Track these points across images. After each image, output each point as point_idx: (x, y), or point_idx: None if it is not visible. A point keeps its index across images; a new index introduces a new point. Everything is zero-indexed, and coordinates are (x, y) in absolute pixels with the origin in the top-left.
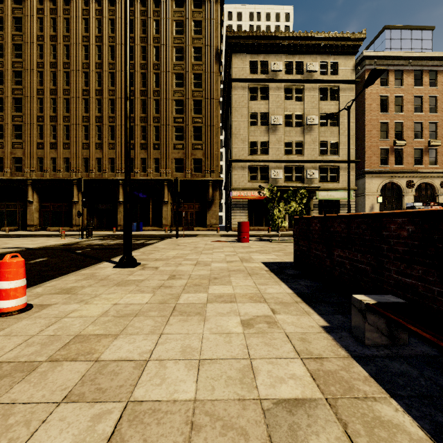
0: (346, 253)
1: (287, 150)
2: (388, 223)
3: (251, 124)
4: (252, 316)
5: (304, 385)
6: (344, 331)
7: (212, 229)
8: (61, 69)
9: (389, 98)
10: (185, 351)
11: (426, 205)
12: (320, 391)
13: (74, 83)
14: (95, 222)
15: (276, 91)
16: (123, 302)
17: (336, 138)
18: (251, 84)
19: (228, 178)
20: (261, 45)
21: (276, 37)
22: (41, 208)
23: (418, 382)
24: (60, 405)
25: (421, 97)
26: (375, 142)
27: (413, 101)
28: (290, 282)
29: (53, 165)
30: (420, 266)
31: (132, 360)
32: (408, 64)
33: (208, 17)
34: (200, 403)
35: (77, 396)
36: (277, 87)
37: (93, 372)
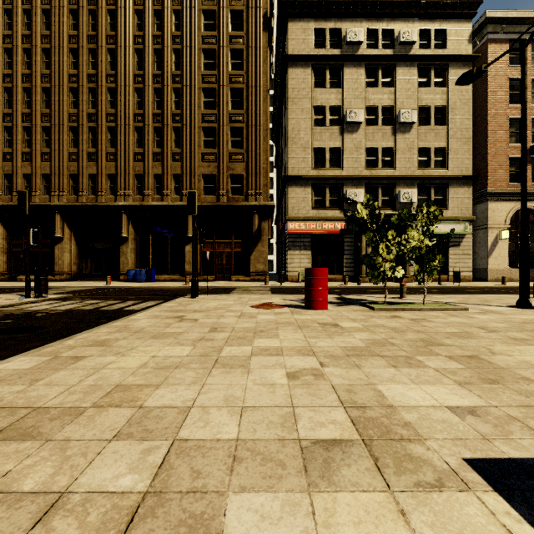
0: None
1: (370, 161)
2: None
3: (316, 124)
4: None
5: None
6: None
7: (259, 278)
8: (38, 45)
9: None
10: None
11: None
12: None
13: (56, 65)
14: (89, 268)
15: (353, 74)
16: None
17: (442, 142)
18: (316, 63)
19: (282, 206)
20: (331, 5)
21: None
22: (10, 247)
23: None
24: None
25: None
26: (502, 148)
27: None
28: None
29: (27, 184)
30: None
31: None
32: None
33: None
34: None
35: None
36: (354, 68)
37: None
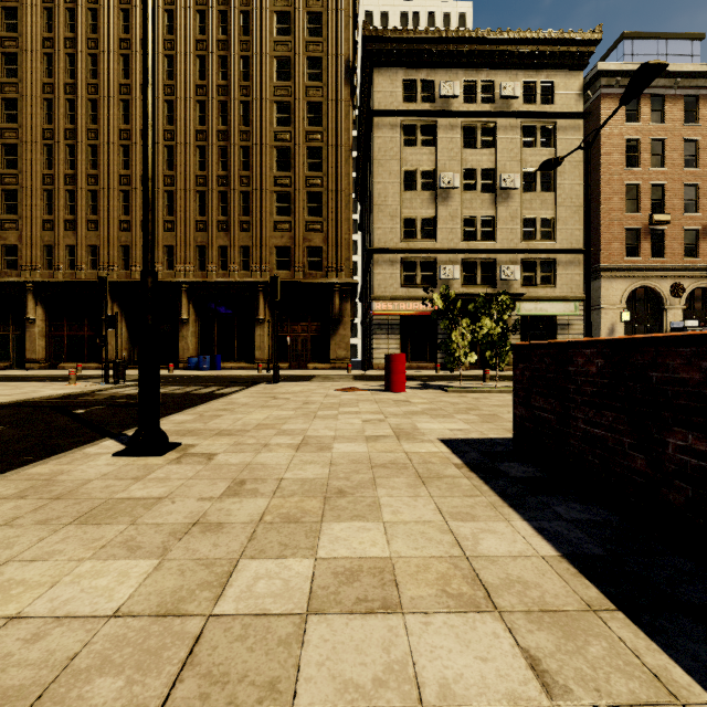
0: None
1: (467, 232)
2: None
3: (406, 189)
4: None
5: None
6: None
7: (340, 366)
8: (84, 95)
9: (641, 143)
10: None
11: (705, 325)
12: None
13: (105, 119)
14: None
15: (448, 132)
16: (45, 605)
17: (550, 211)
18: (406, 119)
19: (367, 280)
20: (422, 53)
21: (448, 38)
22: (49, 330)
23: None
24: None
25: (696, 141)
26: (617, 218)
27: (682, 148)
28: (529, 506)
29: (70, 257)
30: None
31: None
32: (674, 85)
33: (332, 6)
34: None
35: None
36: (449, 125)
37: None
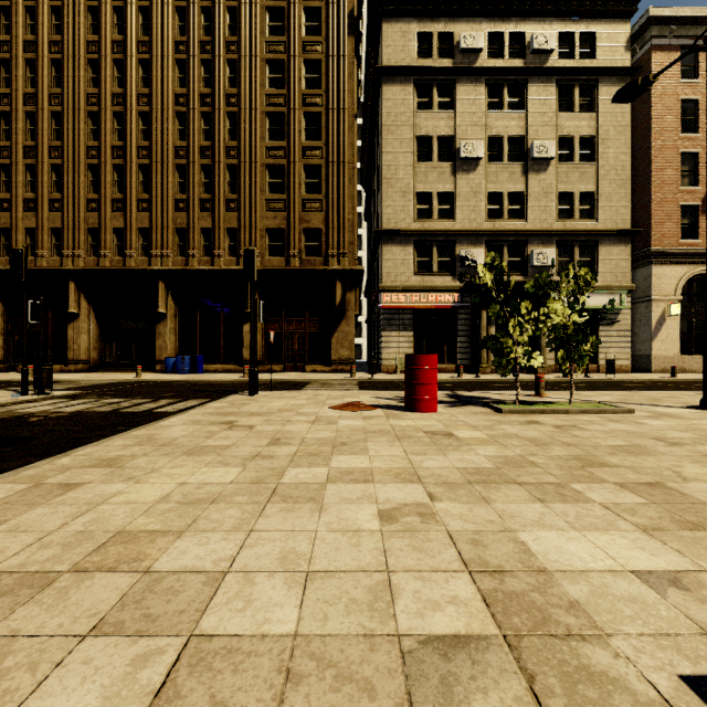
0: None
1: (492, 211)
2: None
3: (420, 160)
4: None
5: None
6: None
7: (342, 369)
8: (46, 54)
9: (699, 104)
10: None
11: None
12: None
13: (70, 81)
14: (114, 355)
15: (470, 93)
16: None
17: (590, 185)
18: (420, 78)
19: (373, 271)
20: None
21: None
22: (8, 327)
23: None
24: None
25: None
26: (671, 193)
27: None
28: None
29: (30, 242)
30: None
31: None
32: None
33: None
34: None
35: None
36: (471, 84)
37: None
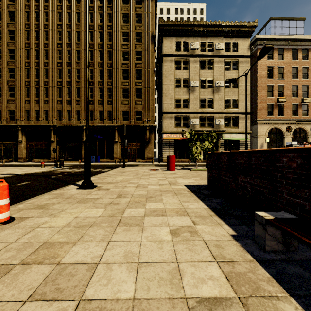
0: (247, 179)
1: (202, 105)
2: (281, 157)
3: (176, 87)
4: (178, 227)
5: (220, 285)
6: (248, 239)
7: (149, 161)
8: (42, 48)
9: (274, 68)
10: (127, 256)
11: (300, 144)
12: (233, 291)
13: (51, 57)
14: (66, 156)
15: (194, 63)
16: (82, 215)
17: (236, 96)
18: (176, 58)
19: (160, 124)
20: (183, 30)
21: (194, 25)
22: (28, 145)
23: (310, 283)
24: (25, 304)
25: (297, 67)
26: (264, 99)
27: (291, 70)
28: (205, 200)
29: (36, 115)
30: (307, 189)
31: (86, 264)
32: (287, 44)
33: (146, 11)
34: (138, 302)
35: (40, 296)
36: (194, 60)
37: (55, 273)
